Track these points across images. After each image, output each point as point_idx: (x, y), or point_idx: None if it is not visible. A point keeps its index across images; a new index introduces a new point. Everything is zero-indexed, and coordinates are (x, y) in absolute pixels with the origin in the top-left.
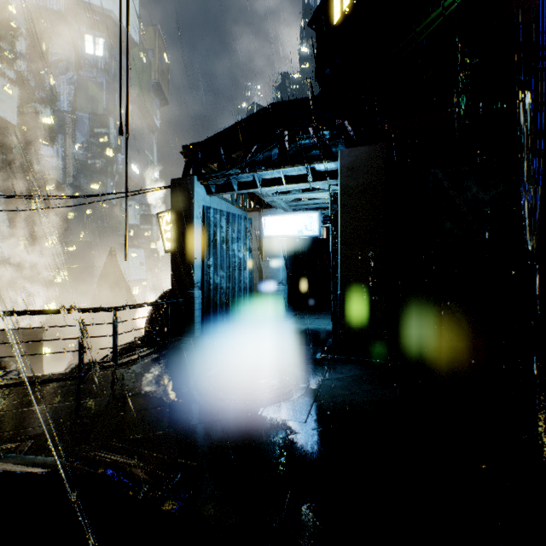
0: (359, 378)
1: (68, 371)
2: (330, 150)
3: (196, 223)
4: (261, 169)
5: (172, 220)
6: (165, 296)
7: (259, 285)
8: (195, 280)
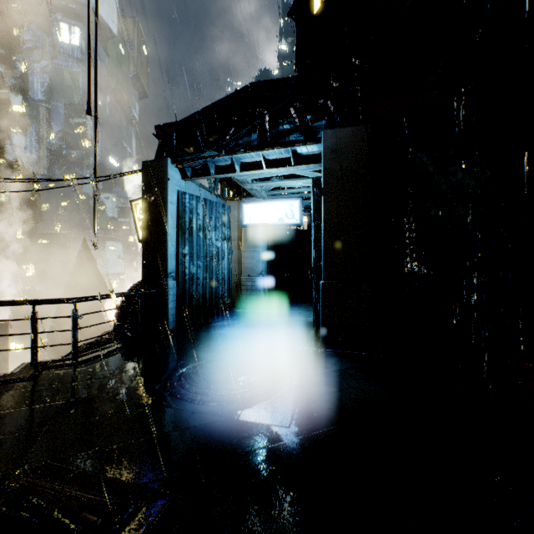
0: (345, 372)
1: (17, 371)
2: (313, 132)
3: (170, 208)
4: (240, 151)
5: (144, 205)
6: (137, 287)
7: (238, 276)
8: (169, 269)
